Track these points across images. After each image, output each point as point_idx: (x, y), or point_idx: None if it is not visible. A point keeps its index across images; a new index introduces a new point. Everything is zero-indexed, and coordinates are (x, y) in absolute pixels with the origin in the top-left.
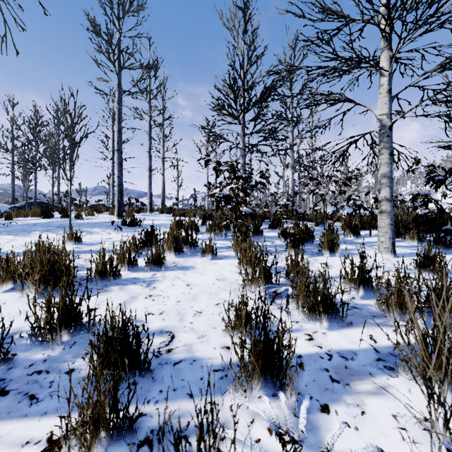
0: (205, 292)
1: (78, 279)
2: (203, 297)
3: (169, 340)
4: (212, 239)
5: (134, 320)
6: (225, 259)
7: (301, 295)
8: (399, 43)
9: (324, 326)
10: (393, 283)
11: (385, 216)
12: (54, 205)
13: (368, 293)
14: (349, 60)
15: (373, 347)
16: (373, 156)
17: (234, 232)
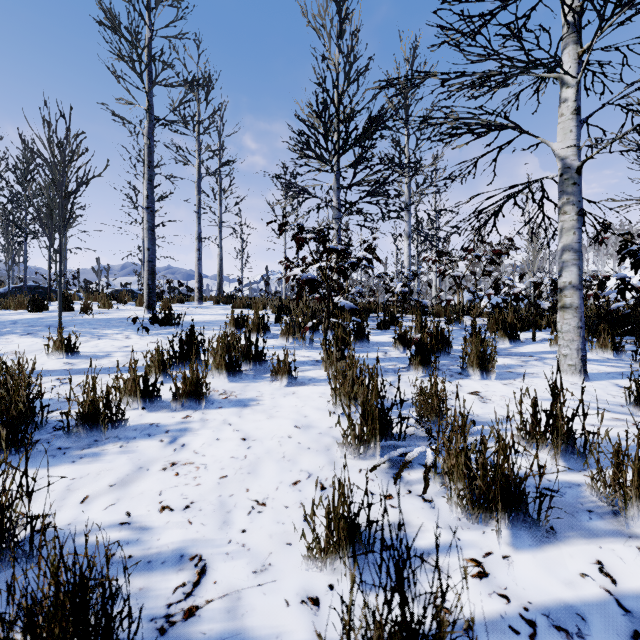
0: (273, 454)
1: (50, 427)
2: (270, 467)
3: (195, 581)
4: (290, 348)
5: (132, 525)
6: (311, 385)
7: (453, 472)
8: (599, 28)
9: (502, 538)
10: (602, 433)
11: (571, 314)
12: (56, 291)
13: (565, 457)
14: (511, 60)
15: (613, 596)
16: (543, 218)
17: (325, 339)
